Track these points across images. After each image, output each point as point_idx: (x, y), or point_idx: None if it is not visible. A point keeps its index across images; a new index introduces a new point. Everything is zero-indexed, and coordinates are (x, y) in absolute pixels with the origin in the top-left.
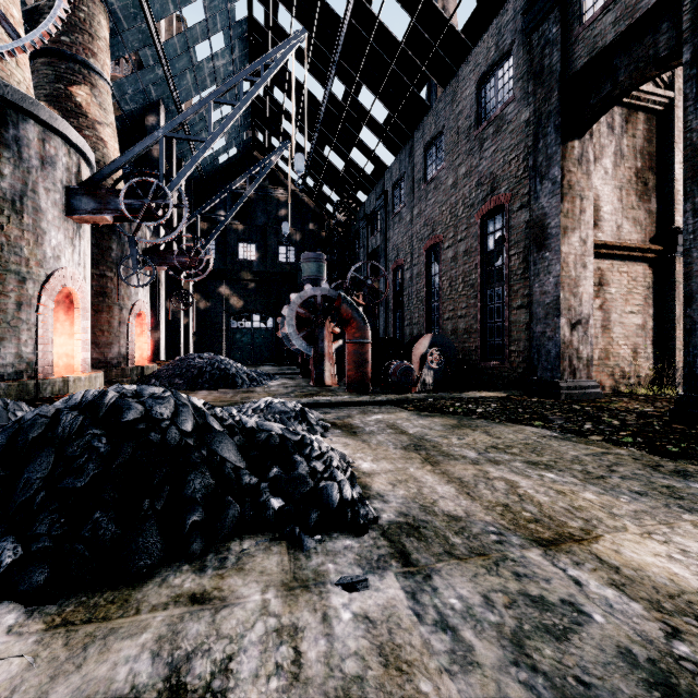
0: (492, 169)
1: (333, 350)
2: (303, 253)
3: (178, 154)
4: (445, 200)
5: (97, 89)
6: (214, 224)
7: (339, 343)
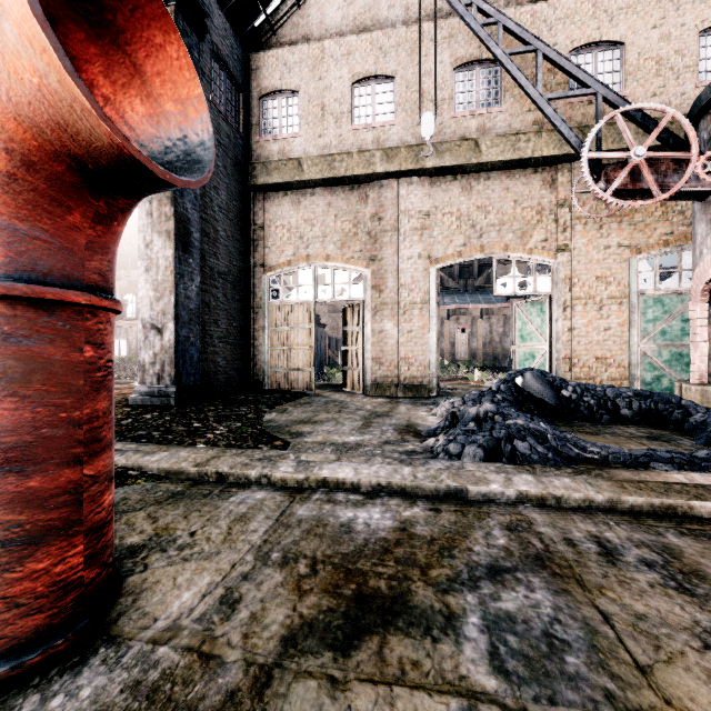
0: None
1: None
2: None
3: None
4: None
5: None
6: None
7: None
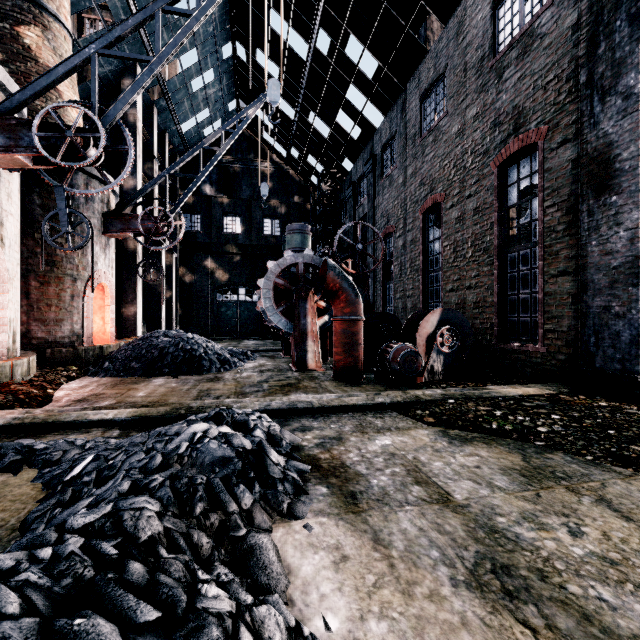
0: (516, 102)
1: (317, 328)
2: (288, 225)
3: (160, 124)
4: (448, 151)
5: (51, 32)
6: (199, 197)
7: (324, 318)
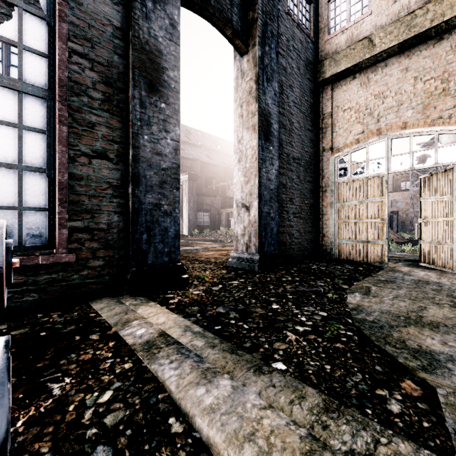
0: None
1: None
2: None
3: None
4: None
5: None
6: None
7: None
